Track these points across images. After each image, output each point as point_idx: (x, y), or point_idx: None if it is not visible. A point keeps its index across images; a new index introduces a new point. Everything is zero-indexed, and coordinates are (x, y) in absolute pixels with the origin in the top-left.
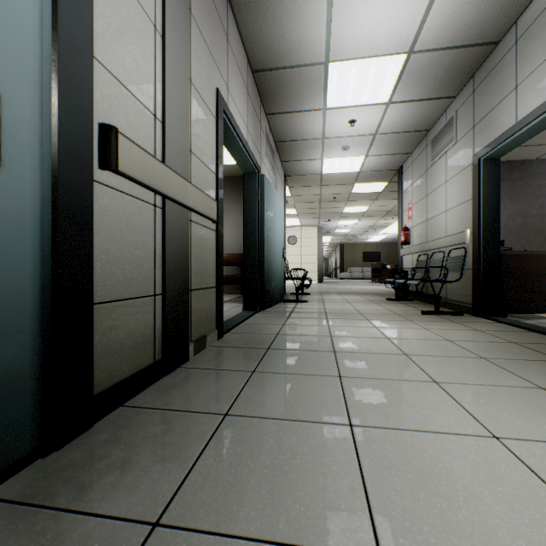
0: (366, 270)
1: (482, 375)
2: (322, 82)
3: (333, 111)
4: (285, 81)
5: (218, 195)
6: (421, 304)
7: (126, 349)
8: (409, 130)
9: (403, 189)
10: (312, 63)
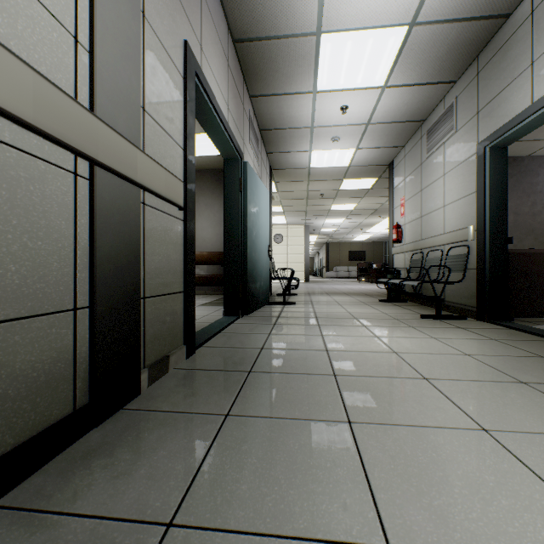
0: (352, 269)
1: (540, 415)
2: (312, 58)
3: (323, 94)
4: (271, 55)
5: (187, 176)
6: (416, 307)
7: (8, 403)
8: (403, 119)
9: (394, 185)
10: (302, 33)
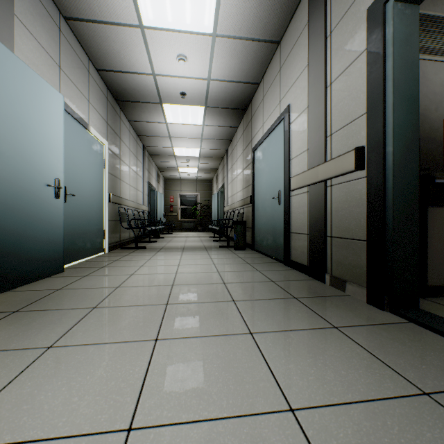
0: None
1: (137, 290)
2: None
3: None
4: None
5: (368, 134)
6: None
7: (298, 252)
8: None
9: None
10: None
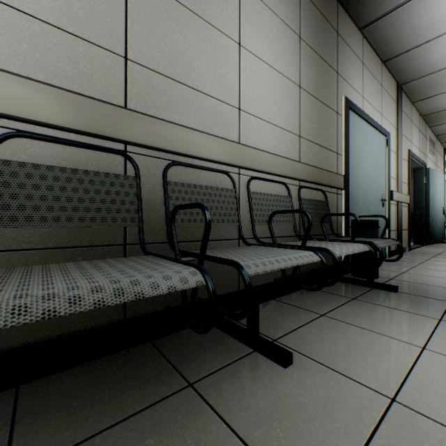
0: None
1: None
2: None
3: None
4: (445, 113)
5: (408, 192)
6: None
7: None
8: None
9: None
10: None
